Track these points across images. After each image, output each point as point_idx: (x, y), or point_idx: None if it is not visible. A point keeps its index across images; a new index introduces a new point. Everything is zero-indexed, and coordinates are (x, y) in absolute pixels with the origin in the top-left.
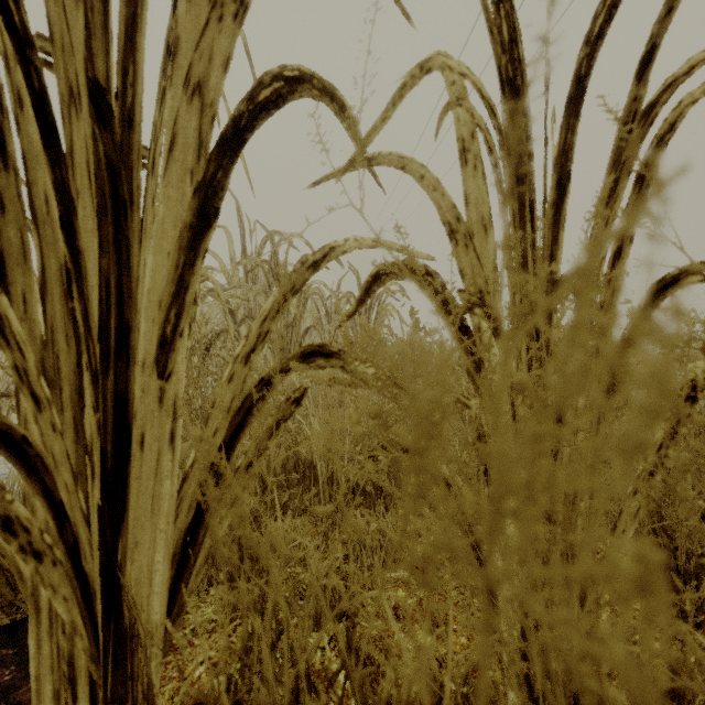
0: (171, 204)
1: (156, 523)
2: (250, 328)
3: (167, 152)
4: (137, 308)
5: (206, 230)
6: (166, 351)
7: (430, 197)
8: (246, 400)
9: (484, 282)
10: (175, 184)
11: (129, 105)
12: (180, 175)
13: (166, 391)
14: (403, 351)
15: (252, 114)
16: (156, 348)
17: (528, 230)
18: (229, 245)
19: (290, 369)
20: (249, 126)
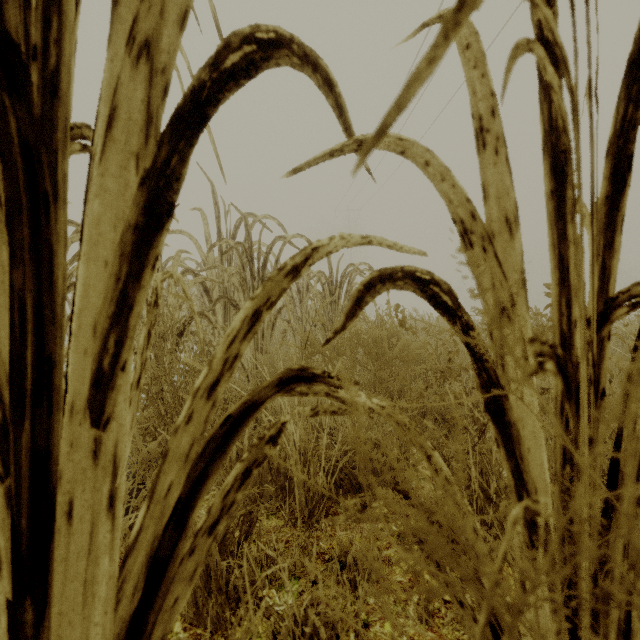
0: (109, 198)
1: (90, 615)
2: (214, 353)
3: (105, 130)
4: (62, 336)
5: (156, 231)
6: (103, 390)
7: (437, 188)
8: (208, 444)
9: (508, 295)
10: (115, 172)
11: (52, 68)
12: (121, 161)
13: (103, 442)
14: (379, 339)
15: (217, 83)
16: (90, 387)
17: (569, 231)
18: (205, 226)
19: (264, 401)
20: (212, 98)
